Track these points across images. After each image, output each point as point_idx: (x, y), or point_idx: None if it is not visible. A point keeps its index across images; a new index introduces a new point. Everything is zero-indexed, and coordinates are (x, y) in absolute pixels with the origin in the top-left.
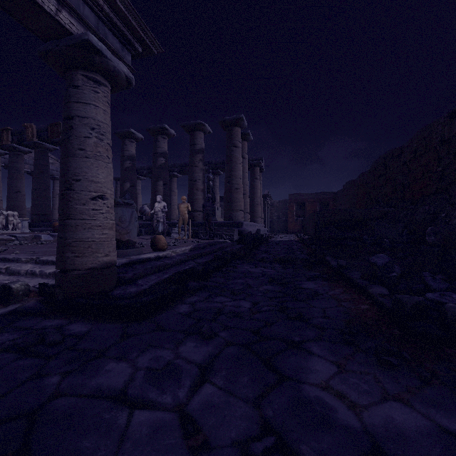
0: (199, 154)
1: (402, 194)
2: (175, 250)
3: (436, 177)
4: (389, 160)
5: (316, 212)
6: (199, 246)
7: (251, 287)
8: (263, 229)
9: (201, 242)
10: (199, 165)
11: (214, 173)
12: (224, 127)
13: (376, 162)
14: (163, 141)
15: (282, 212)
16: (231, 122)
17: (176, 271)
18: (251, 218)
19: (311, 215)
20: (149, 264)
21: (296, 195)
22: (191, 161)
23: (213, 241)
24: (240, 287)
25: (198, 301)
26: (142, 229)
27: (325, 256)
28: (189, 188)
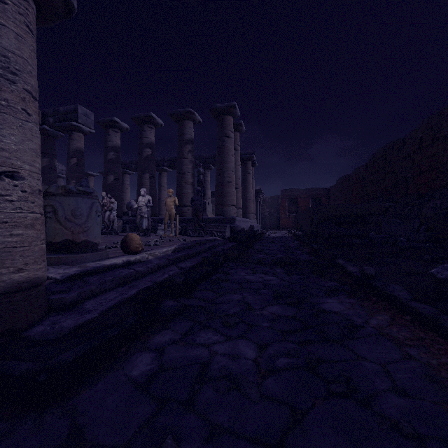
0: (188, 145)
1: (405, 188)
2: (154, 252)
3: (447, 168)
4: (389, 153)
5: (312, 208)
6: (185, 246)
7: (252, 308)
8: (255, 225)
9: (188, 241)
10: (188, 157)
11: (205, 167)
12: (215, 115)
13: (374, 156)
14: (149, 131)
15: (274, 208)
16: (222, 110)
17: (149, 282)
18: (243, 214)
19: (305, 211)
20: (112, 274)
21: (289, 191)
22: (179, 152)
23: (202, 239)
24: (236, 309)
25: (170, 343)
26: (127, 226)
27: (336, 258)
28: (177, 181)
